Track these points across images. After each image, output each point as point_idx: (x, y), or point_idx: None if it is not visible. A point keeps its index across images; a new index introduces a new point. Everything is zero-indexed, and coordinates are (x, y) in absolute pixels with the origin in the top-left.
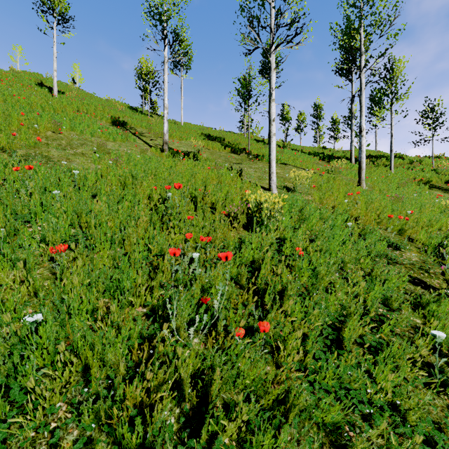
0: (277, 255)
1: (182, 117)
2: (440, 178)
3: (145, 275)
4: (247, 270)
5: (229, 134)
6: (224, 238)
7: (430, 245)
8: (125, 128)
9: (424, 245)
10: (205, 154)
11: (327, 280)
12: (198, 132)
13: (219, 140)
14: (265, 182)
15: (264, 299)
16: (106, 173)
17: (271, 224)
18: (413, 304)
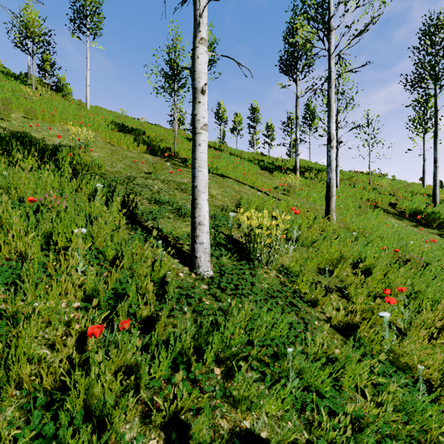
0: None
1: (87, 97)
2: (383, 199)
3: None
4: None
5: (154, 127)
6: None
7: None
8: None
9: None
10: (99, 153)
11: None
12: (107, 120)
13: (137, 133)
14: (188, 227)
15: None
16: None
17: None
18: None
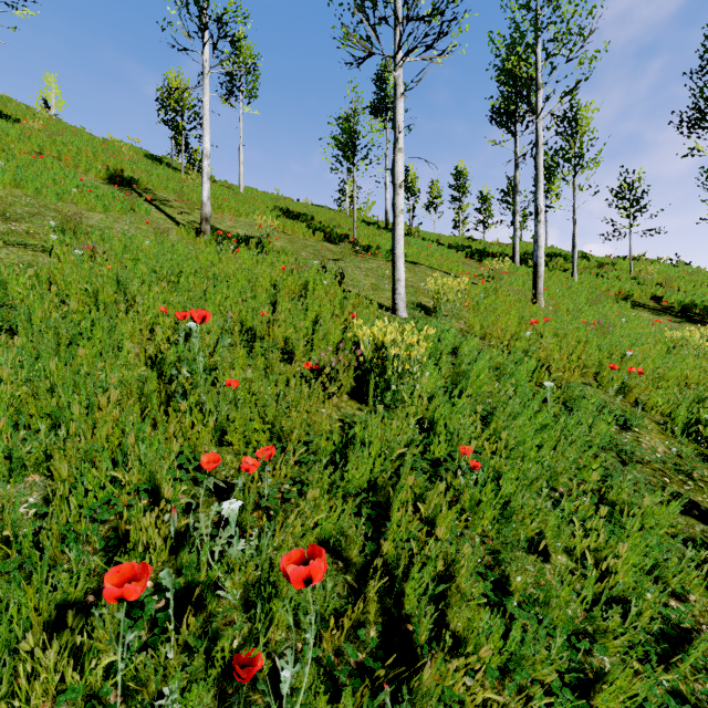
0: (420, 460)
1: (241, 178)
2: (643, 291)
3: (82, 578)
4: (362, 531)
5: (320, 210)
6: (308, 424)
7: (678, 418)
8: (134, 190)
9: (668, 418)
10: (280, 242)
11: (533, 527)
12: (268, 205)
13: (304, 219)
14: (385, 295)
15: (402, 601)
16: (61, 275)
17: (403, 387)
18: (700, 569)
